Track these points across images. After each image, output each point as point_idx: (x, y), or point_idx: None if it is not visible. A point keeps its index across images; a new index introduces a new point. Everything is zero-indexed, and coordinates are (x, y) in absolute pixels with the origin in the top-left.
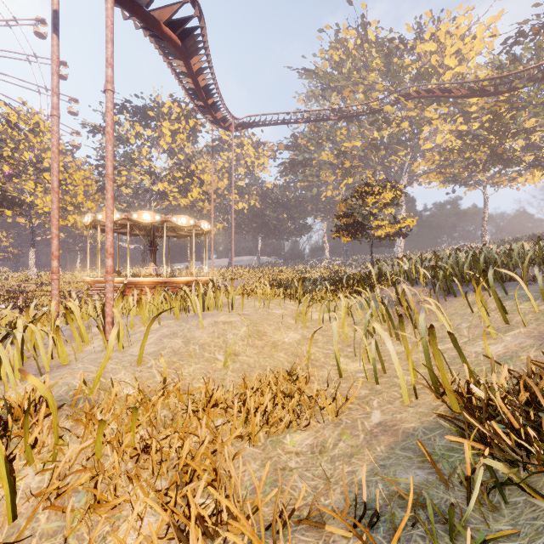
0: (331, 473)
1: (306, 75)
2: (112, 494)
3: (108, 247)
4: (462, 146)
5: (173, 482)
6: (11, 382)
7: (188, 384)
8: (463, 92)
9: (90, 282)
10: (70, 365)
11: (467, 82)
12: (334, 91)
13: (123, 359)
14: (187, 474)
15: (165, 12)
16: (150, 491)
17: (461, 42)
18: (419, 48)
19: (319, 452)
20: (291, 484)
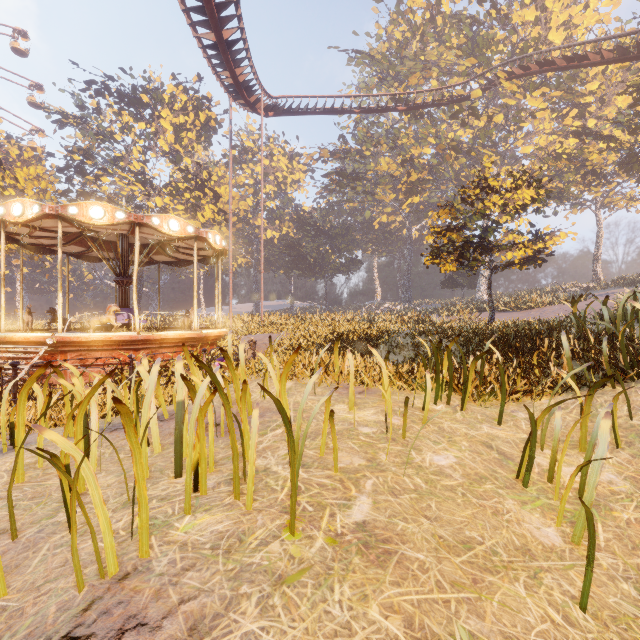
0: None
1: (357, 60)
2: None
3: None
4: (576, 149)
5: None
6: None
7: None
8: (605, 55)
9: None
10: None
11: (615, 37)
12: (394, 82)
13: None
14: None
15: None
16: None
17: (574, 6)
18: (515, 17)
19: None
20: None
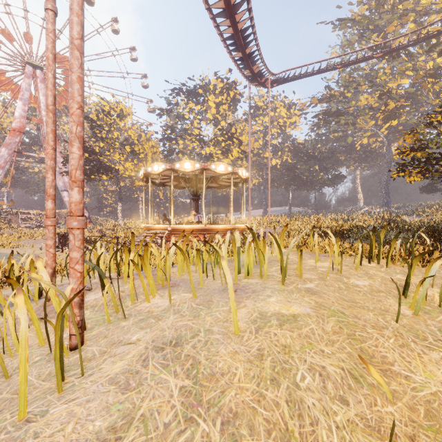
0: None
1: (340, 25)
2: None
3: (71, 169)
4: None
5: None
6: None
7: None
8: None
9: (144, 228)
10: None
11: None
12: (373, 33)
13: None
14: None
15: None
16: None
17: None
18: None
19: None
20: None
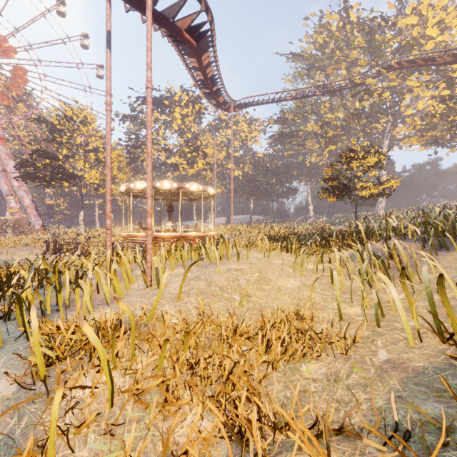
0: (349, 399)
1: (293, 58)
2: (175, 396)
3: (148, 209)
4: (445, 110)
5: (219, 392)
6: (89, 308)
7: (215, 318)
8: (447, 59)
9: (125, 236)
10: (123, 299)
11: (451, 50)
12: (318, 70)
13: (165, 295)
14: (228, 387)
15: (185, 21)
16: (200, 398)
17: (443, 12)
18: (400, 23)
19: (334, 380)
20: (314, 404)
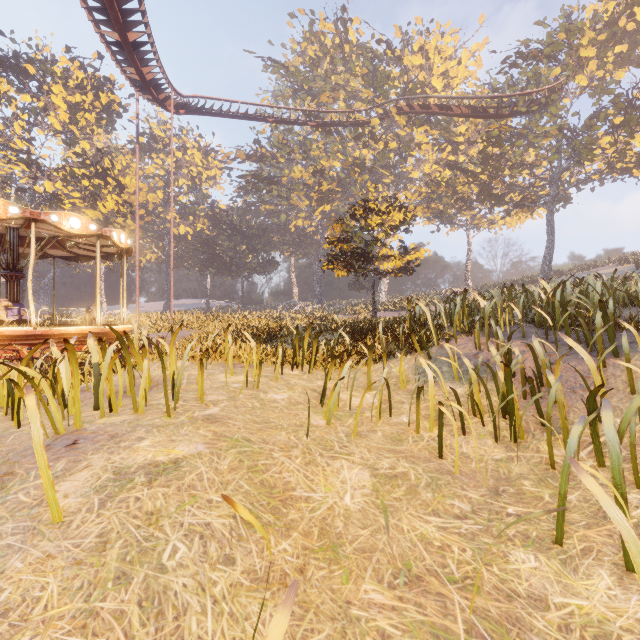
0: None
1: (273, 68)
2: None
3: None
4: (451, 179)
5: None
6: None
7: None
8: (463, 110)
9: None
10: None
11: (469, 98)
12: (308, 95)
13: None
14: None
15: None
16: None
17: (449, 62)
18: (407, 60)
19: None
20: None
